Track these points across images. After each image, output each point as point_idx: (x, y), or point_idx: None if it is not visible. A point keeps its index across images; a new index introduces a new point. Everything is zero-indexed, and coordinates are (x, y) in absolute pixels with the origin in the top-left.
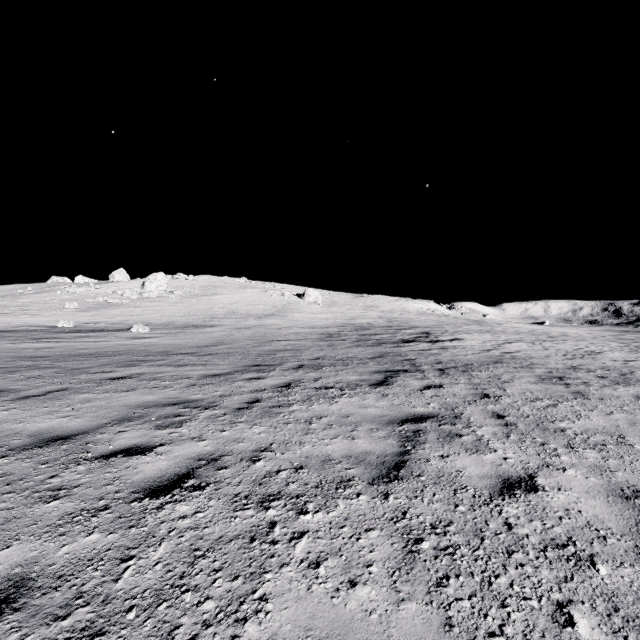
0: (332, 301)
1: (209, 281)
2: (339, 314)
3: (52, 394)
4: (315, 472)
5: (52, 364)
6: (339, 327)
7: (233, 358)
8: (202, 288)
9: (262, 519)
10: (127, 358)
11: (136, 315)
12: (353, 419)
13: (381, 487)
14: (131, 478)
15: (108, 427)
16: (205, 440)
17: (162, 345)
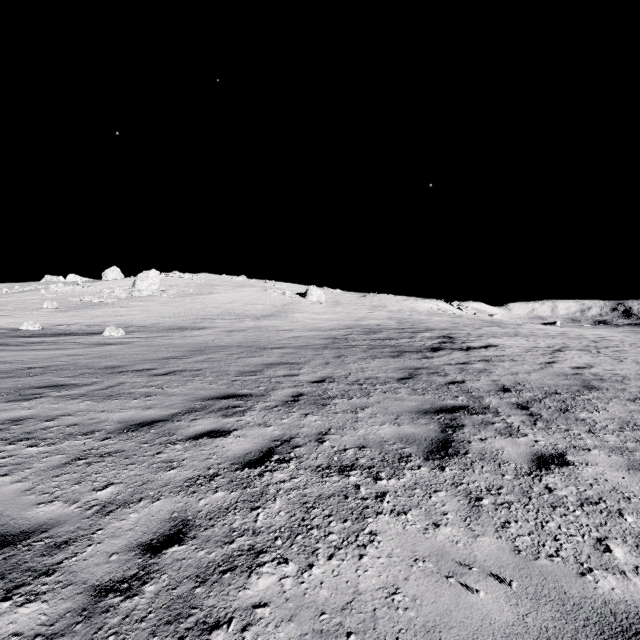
0: (336, 300)
1: (206, 279)
2: (344, 314)
3: None
4: None
5: None
6: (345, 329)
7: (199, 380)
8: (197, 287)
9: None
10: (44, 380)
11: (120, 316)
12: None
13: None
14: None
15: None
16: None
17: (120, 356)
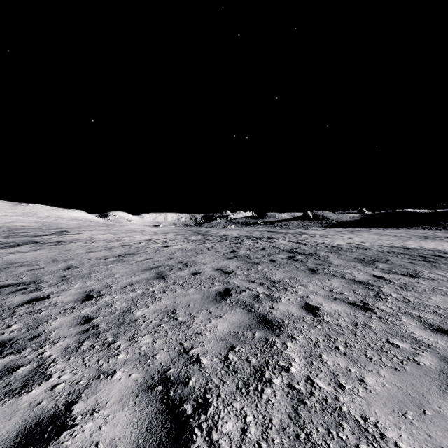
0: None
1: None
2: None
3: None
4: None
5: None
6: None
7: None
8: None
9: None
10: None
11: None
12: None
13: None
14: None
15: None
16: None
17: None
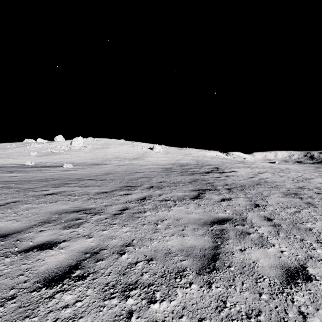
0: (167, 151)
1: (105, 141)
2: (171, 158)
3: (8, 204)
4: (160, 263)
5: (15, 186)
6: (171, 165)
7: (115, 182)
8: (101, 145)
9: (123, 308)
10: (57, 182)
11: (67, 158)
12: (182, 221)
13: (205, 277)
14: (38, 269)
15: (34, 227)
16: (92, 237)
17: (78, 174)
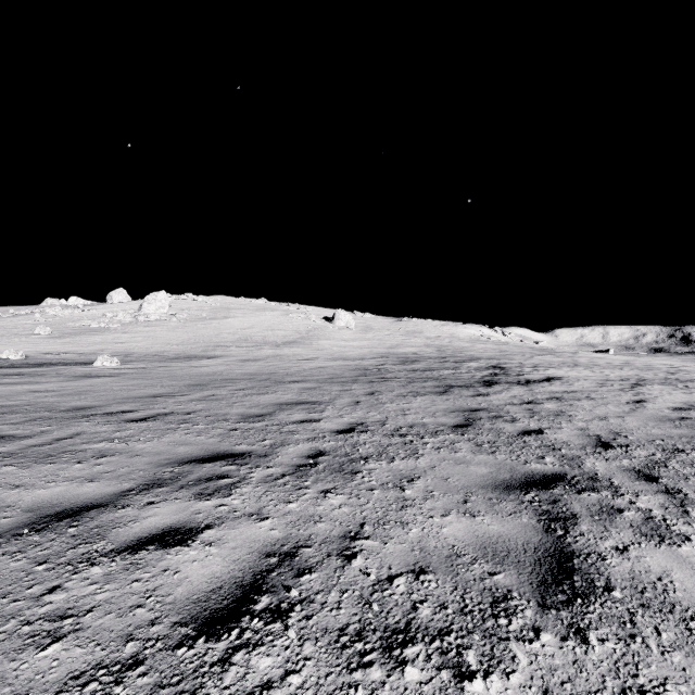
0: (367, 326)
1: (221, 302)
2: (376, 341)
3: None
4: None
5: None
6: (378, 358)
7: (185, 429)
8: (212, 310)
9: None
10: None
11: (120, 343)
12: None
13: None
14: None
15: None
16: None
17: (99, 392)
